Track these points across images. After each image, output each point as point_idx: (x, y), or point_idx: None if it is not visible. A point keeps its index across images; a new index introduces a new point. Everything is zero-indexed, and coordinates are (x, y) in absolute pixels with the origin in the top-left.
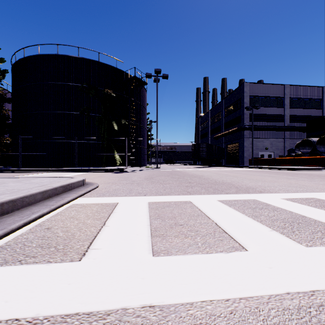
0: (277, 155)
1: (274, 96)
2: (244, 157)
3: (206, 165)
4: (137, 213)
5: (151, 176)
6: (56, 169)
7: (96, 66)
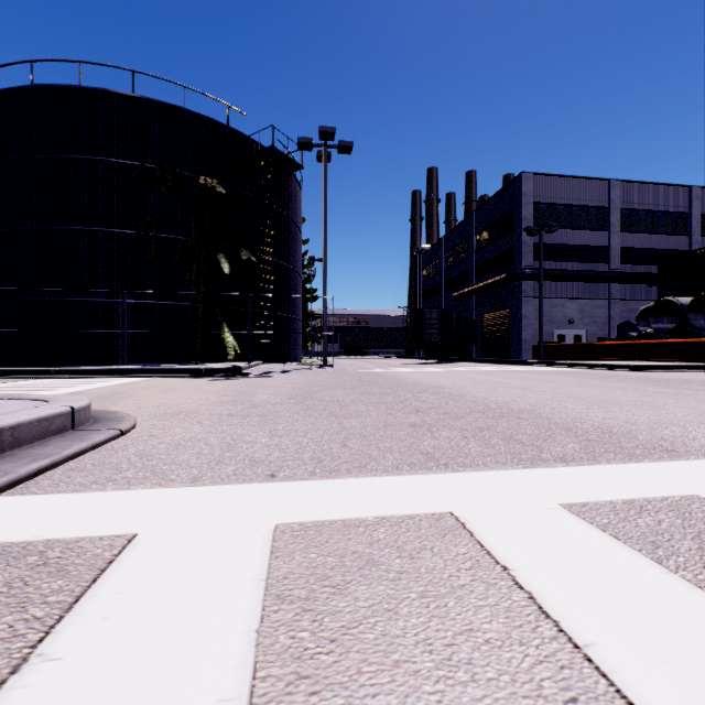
0: (593, 336)
1: (588, 204)
2: (522, 341)
3: (438, 359)
4: (183, 662)
5: (307, 389)
6: (66, 371)
7: (178, 120)
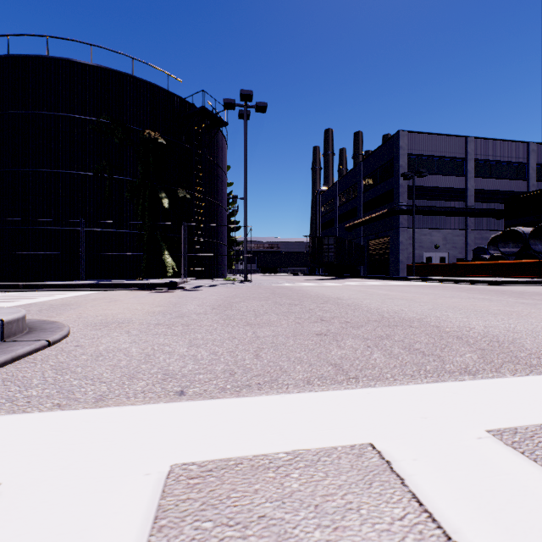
0: (453, 258)
1: (450, 156)
2: (399, 262)
3: (334, 276)
4: None
5: (229, 300)
6: (32, 285)
7: (127, 85)
